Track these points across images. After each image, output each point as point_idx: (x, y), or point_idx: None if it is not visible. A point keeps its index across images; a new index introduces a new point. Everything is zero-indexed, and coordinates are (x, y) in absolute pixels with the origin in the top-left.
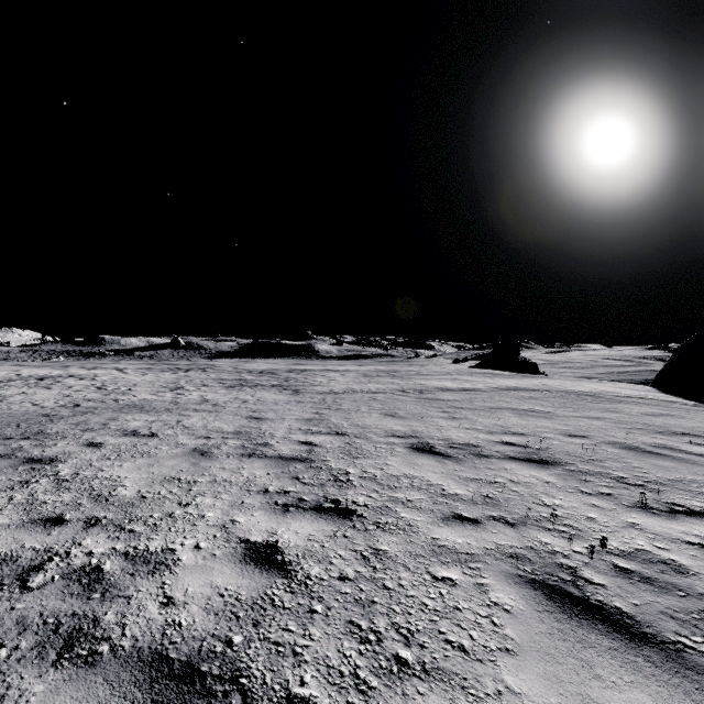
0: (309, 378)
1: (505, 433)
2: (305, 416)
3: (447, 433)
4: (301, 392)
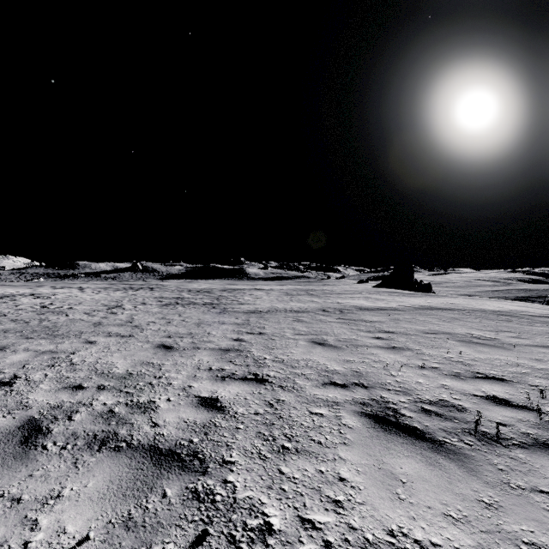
0: (238, 297)
1: (477, 378)
2: (222, 344)
3: (401, 378)
4: (228, 310)
